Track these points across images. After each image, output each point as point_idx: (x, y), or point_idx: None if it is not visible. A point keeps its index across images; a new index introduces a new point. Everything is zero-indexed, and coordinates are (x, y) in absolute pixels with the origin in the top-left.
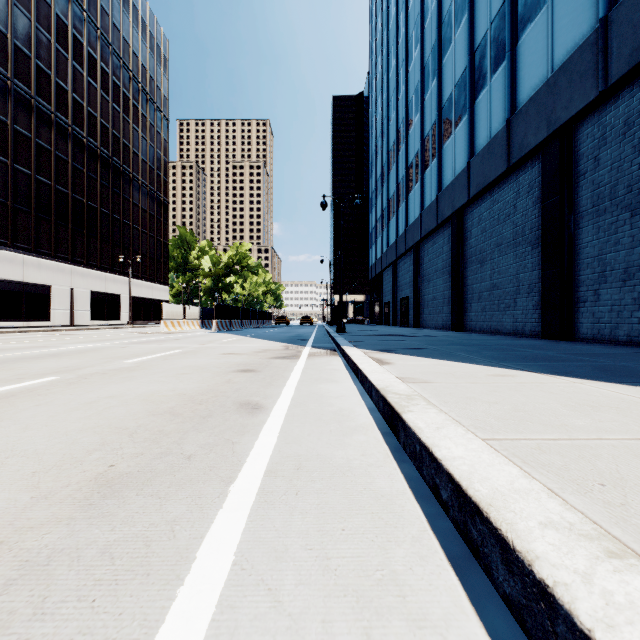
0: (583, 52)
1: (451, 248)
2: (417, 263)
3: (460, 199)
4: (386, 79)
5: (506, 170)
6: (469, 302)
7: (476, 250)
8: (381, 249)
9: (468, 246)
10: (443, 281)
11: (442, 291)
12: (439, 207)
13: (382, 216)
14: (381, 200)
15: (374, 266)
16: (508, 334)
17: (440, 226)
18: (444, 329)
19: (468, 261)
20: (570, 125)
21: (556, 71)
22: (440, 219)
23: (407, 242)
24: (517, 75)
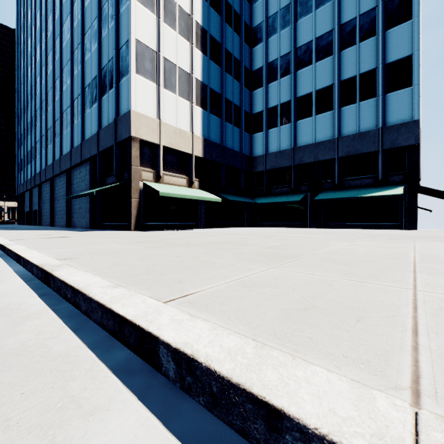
0: (70, 154)
1: (50, 192)
2: (40, 194)
3: (51, 174)
4: (26, 80)
5: (60, 173)
6: (55, 215)
7: (57, 195)
8: (24, 179)
9: (55, 193)
10: (49, 205)
11: (49, 209)
12: (46, 173)
13: (24, 159)
14: (24, 149)
15: (20, 187)
16: (63, 227)
17: (48, 181)
18: (49, 226)
19: (55, 199)
20: (70, 169)
21: (67, 153)
22: (46, 178)
23: (36, 182)
24: (63, 144)
